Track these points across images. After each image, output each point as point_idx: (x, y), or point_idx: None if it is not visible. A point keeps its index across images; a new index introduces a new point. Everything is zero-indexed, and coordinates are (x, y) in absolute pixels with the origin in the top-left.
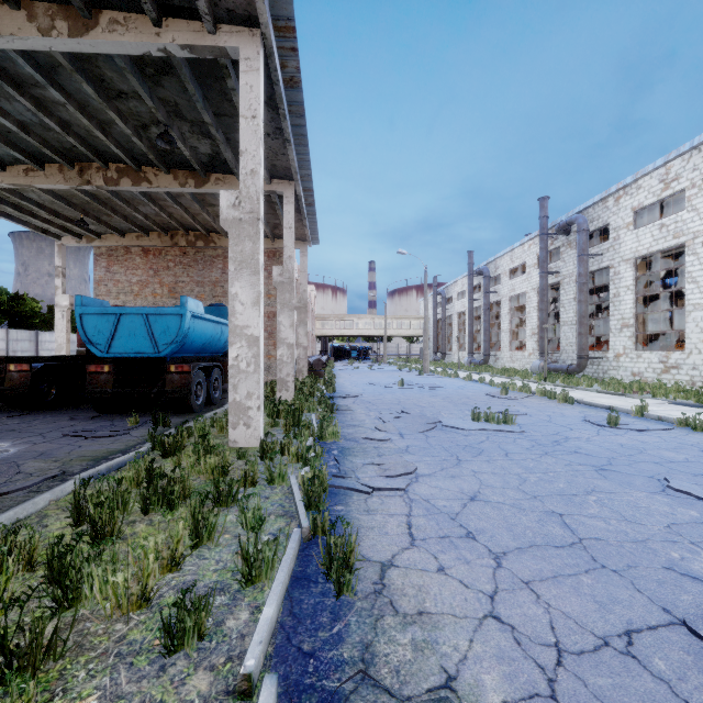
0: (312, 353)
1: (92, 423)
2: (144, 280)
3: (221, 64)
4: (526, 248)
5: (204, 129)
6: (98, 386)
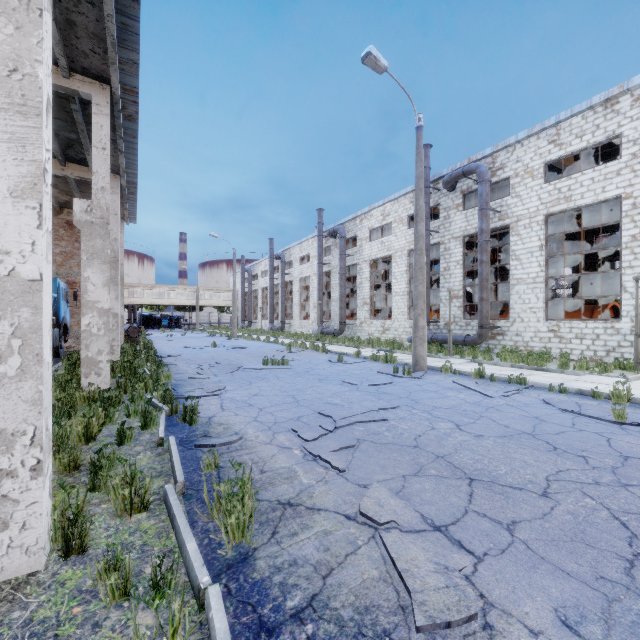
0: None
1: None
2: None
3: (69, 94)
4: (310, 243)
5: None
6: None
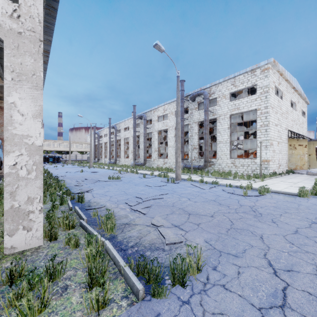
0: None
1: None
2: None
3: None
4: (129, 121)
5: None
6: None
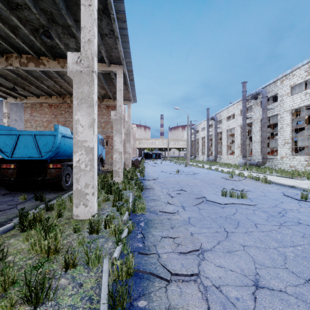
0: (134, 155)
1: (1, 198)
2: (49, 120)
3: None
4: (235, 106)
5: (70, 31)
6: (7, 176)
